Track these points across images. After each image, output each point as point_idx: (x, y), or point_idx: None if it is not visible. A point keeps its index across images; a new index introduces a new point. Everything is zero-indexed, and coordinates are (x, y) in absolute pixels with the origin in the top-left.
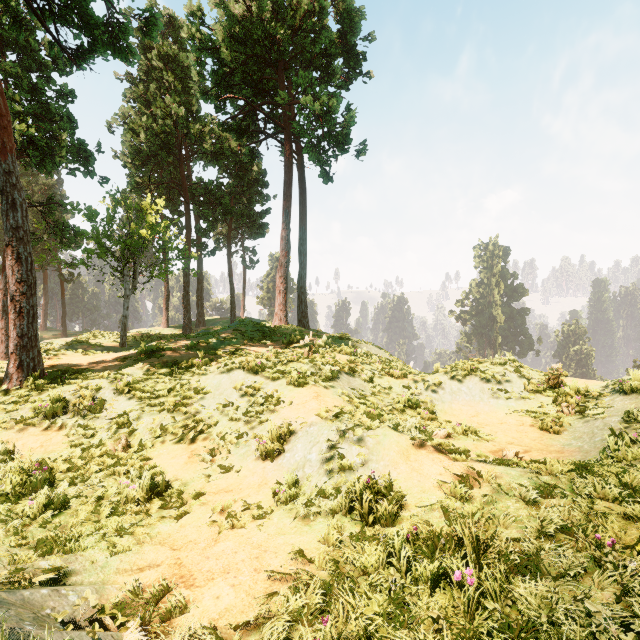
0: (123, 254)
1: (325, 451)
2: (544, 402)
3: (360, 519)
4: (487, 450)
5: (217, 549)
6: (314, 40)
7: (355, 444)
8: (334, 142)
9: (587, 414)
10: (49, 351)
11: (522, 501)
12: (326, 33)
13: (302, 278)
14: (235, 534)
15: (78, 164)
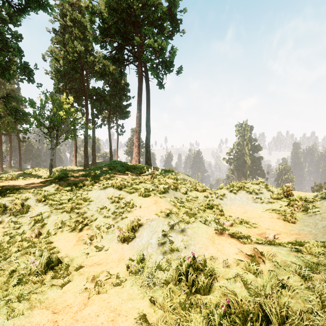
0: (50, 125)
1: (161, 237)
2: (282, 205)
3: (185, 289)
4: (255, 233)
5: (85, 312)
6: (154, 10)
7: (180, 233)
8: (165, 66)
9: (309, 211)
10: (2, 178)
11: (297, 275)
12: (160, 7)
13: (148, 139)
14: (99, 299)
15: (24, 75)
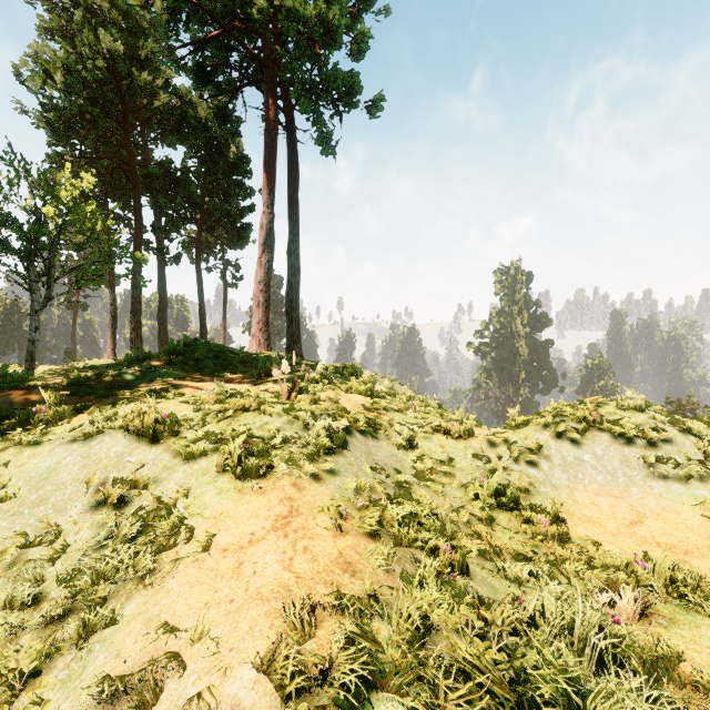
0: (25, 248)
1: None
2: None
3: None
4: None
5: None
6: None
7: None
8: (337, 85)
9: None
10: None
11: None
12: None
13: (292, 288)
14: None
15: None
